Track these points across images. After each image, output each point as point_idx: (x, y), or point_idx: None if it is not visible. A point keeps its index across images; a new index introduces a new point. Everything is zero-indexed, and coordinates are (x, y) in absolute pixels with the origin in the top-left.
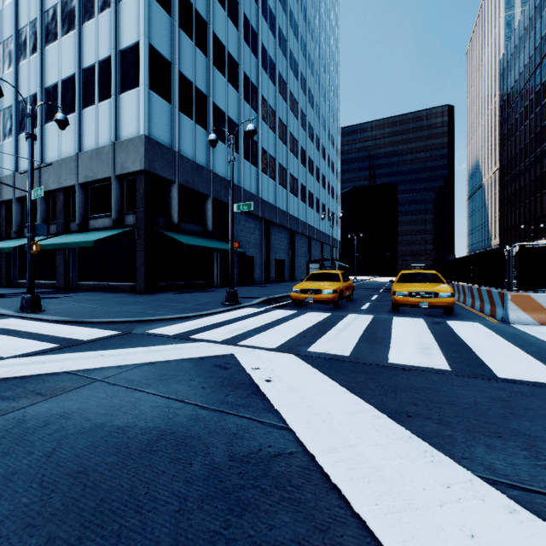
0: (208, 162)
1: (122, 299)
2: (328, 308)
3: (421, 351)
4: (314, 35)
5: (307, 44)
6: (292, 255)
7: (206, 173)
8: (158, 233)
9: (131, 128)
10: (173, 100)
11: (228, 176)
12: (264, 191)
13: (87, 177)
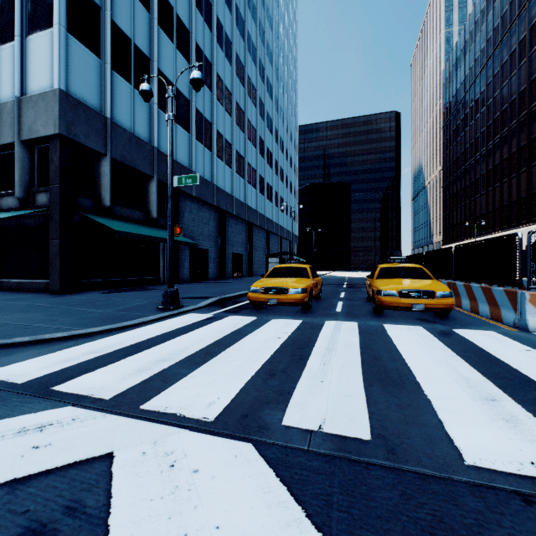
0: (152, 137)
1: (16, 302)
2: (296, 311)
3: (492, 412)
4: (272, 23)
5: (266, 31)
6: (250, 249)
7: (149, 150)
8: (82, 217)
9: (43, 80)
10: (103, 54)
11: (177, 156)
12: (219, 178)
13: None
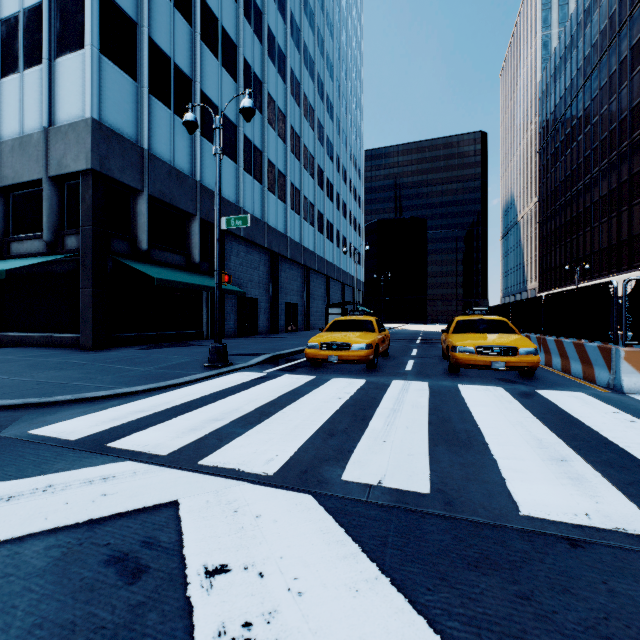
0: (194, 170)
1: (47, 359)
2: (360, 370)
3: (559, 471)
4: (333, 31)
5: (325, 40)
6: (306, 298)
7: (191, 184)
8: (116, 263)
9: (73, 108)
10: (140, 76)
11: (222, 191)
12: (271, 215)
13: (6, 179)
